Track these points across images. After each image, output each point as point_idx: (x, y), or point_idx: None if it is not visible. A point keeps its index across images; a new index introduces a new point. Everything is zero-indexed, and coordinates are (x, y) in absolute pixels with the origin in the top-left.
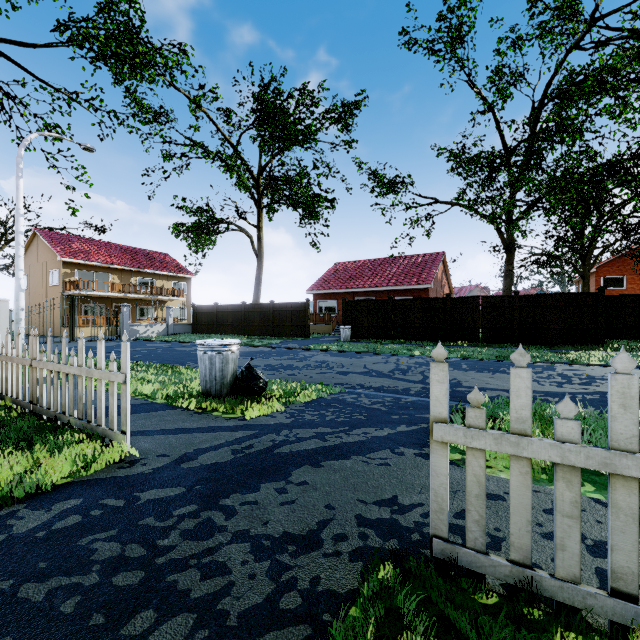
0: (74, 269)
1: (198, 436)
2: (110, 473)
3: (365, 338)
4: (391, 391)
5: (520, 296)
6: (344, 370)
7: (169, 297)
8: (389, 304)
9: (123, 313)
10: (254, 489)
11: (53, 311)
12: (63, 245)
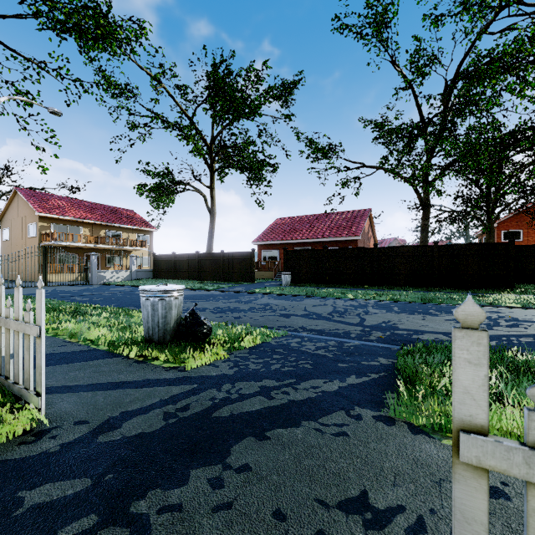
0: (50, 223)
1: (130, 393)
2: (4, 453)
3: (303, 283)
4: (332, 334)
5: (439, 246)
6: (286, 313)
7: (133, 247)
8: (324, 253)
9: (91, 261)
10: (181, 480)
11: (28, 259)
12: (40, 202)
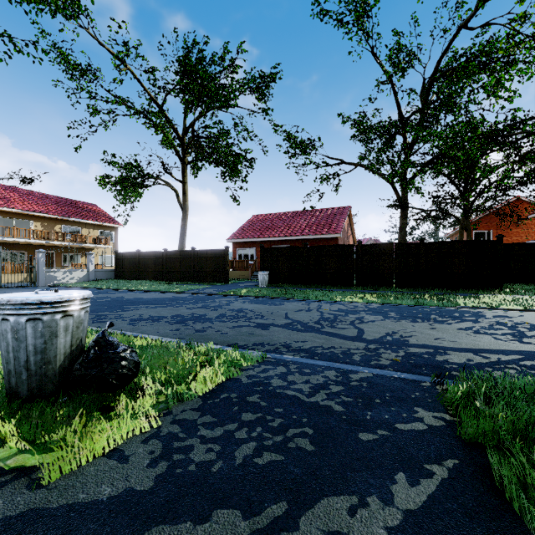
0: None
1: None
2: None
3: (282, 283)
4: (328, 356)
5: (426, 243)
6: (264, 322)
7: (94, 245)
8: (304, 251)
9: (38, 259)
10: None
11: None
12: None
